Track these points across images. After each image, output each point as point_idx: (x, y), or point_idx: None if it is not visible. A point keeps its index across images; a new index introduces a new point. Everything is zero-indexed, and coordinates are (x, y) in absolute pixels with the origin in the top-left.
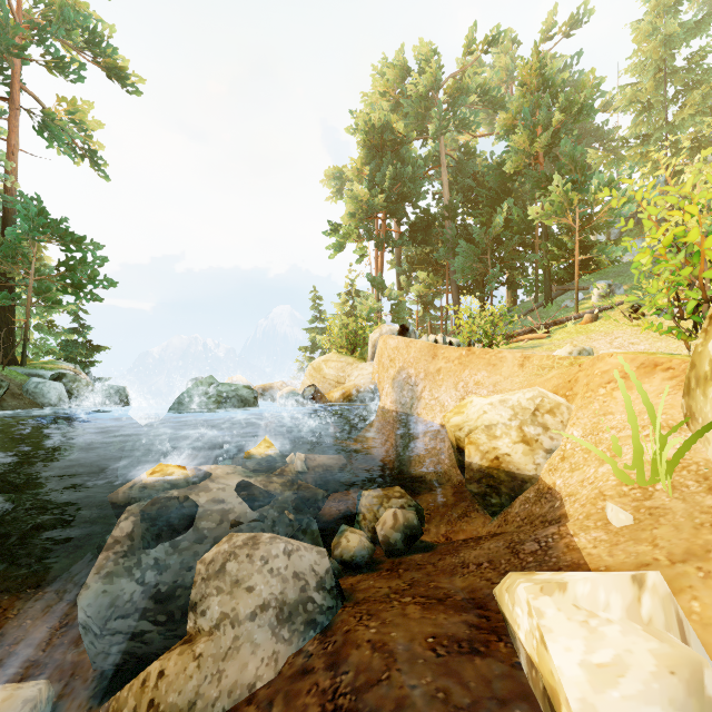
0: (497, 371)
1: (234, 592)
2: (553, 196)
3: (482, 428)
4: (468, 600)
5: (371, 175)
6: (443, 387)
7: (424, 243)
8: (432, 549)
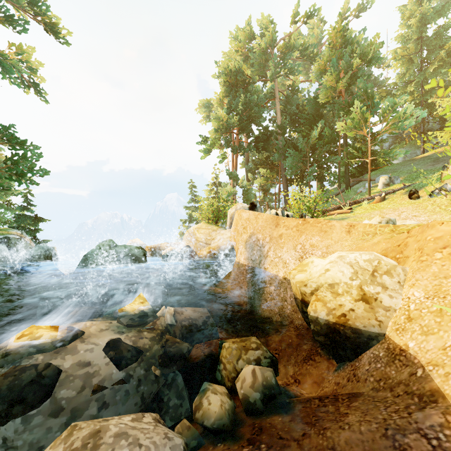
0: (328, 236)
1: None
2: (353, 116)
3: (326, 286)
4: None
5: (229, 103)
6: (284, 248)
7: (264, 149)
8: (290, 408)
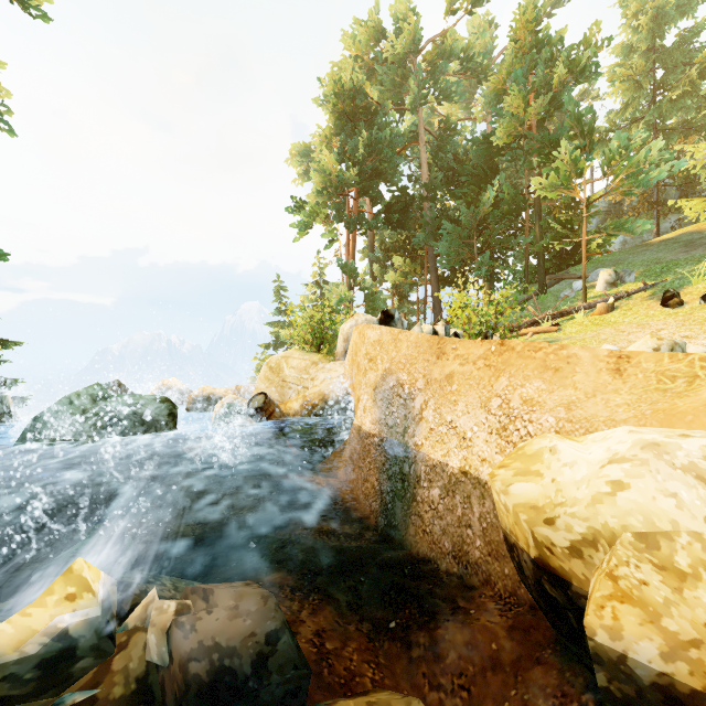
0: (565, 380)
1: None
2: (558, 163)
3: (631, 542)
4: None
5: (341, 146)
6: (460, 405)
7: (401, 226)
8: None
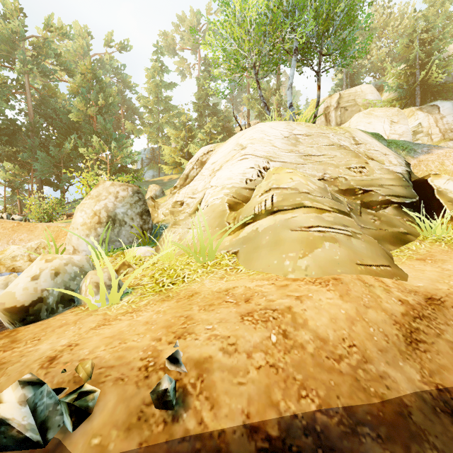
0: (33, 233)
1: None
2: (95, 143)
3: (10, 258)
4: None
5: None
6: (0, 243)
7: (10, 144)
8: None
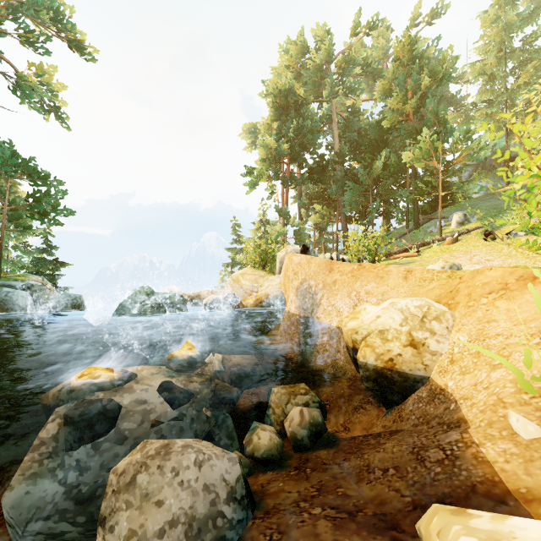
0: (384, 282)
1: (143, 507)
2: (422, 144)
3: (376, 333)
4: (380, 516)
5: (278, 129)
6: (338, 296)
7: (320, 182)
8: (335, 444)
